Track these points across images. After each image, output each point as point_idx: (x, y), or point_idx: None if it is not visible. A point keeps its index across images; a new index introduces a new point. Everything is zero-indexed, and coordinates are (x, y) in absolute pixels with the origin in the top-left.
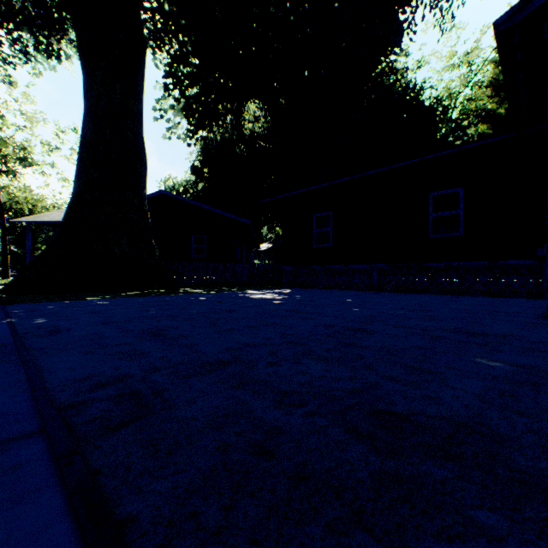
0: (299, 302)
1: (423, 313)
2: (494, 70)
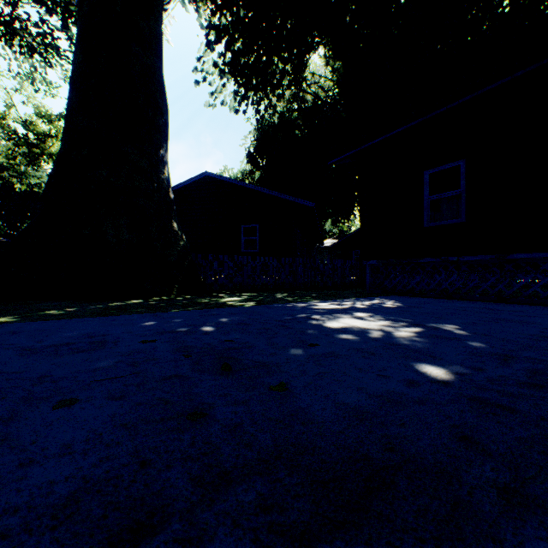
0: None
1: None
2: None
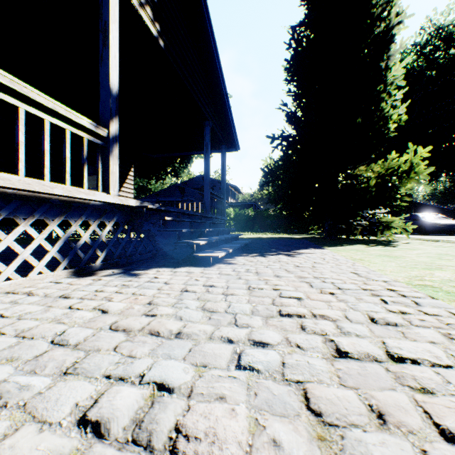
0: None
1: None
2: None
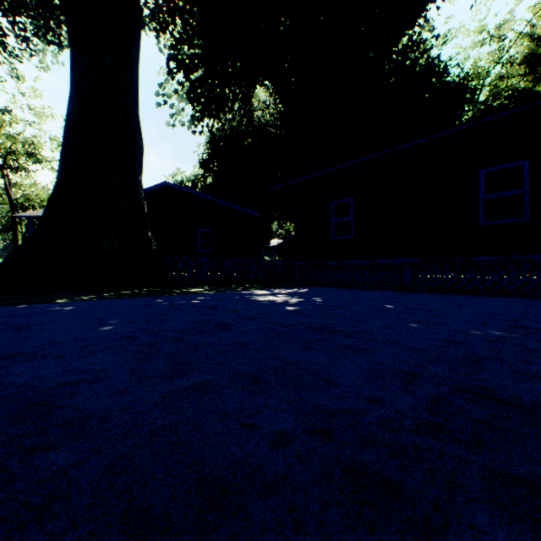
0: (321, 309)
1: (539, 337)
2: (529, 45)
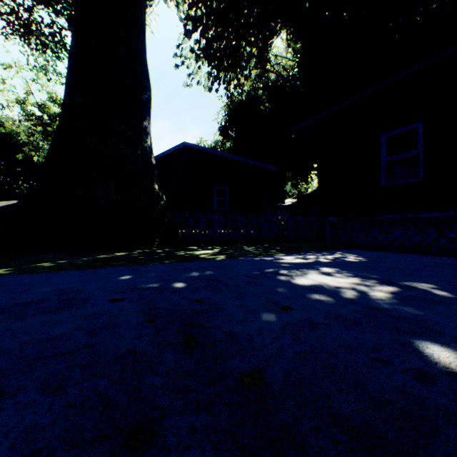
0: None
1: None
2: None
